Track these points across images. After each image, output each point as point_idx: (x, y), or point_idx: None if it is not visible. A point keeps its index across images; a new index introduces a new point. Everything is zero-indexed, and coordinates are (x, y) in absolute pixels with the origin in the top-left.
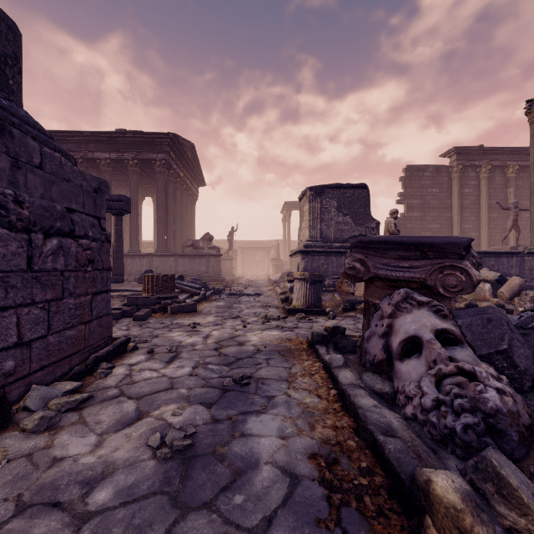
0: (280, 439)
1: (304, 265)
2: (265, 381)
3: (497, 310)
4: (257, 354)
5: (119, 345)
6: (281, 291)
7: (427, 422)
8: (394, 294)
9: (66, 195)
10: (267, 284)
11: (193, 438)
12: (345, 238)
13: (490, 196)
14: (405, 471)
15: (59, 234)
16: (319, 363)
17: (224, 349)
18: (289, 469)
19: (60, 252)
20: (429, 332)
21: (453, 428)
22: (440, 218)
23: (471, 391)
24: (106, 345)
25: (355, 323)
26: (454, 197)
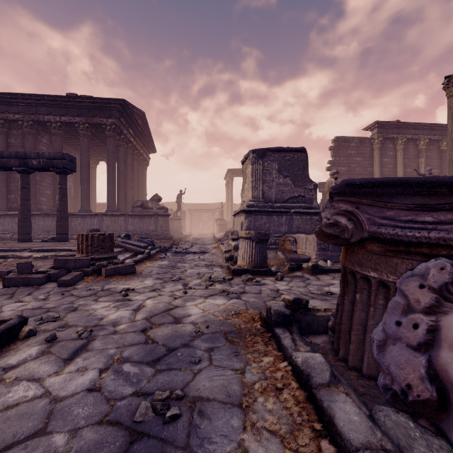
0: None
1: (248, 224)
2: (205, 407)
3: None
4: (196, 339)
5: (1, 333)
6: (225, 249)
7: None
8: (420, 268)
9: None
10: (212, 242)
11: None
12: (286, 198)
13: (405, 165)
14: None
15: None
16: (284, 363)
17: (154, 330)
18: None
19: None
20: None
21: None
22: None
23: None
24: None
25: (305, 285)
26: (375, 165)
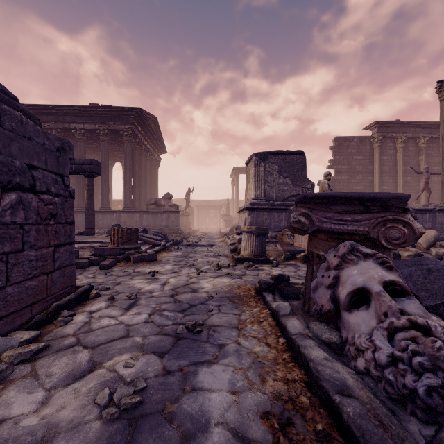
0: (231, 394)
1: (251, 220)
2: (216, 328)
3: (434, 261)
4: (209, 300)
5: (82, 292)
6: (231, 242)
7: (382, 379)
8: (339, 246)
9: (27, 152)
10: (218, 236)
11: (142, 393)
12: (285, 197)
13: (405, 162)
14: (369, 443)
15: (19, 189)
16: (266, 310)
17: (179, 295)
18: (240, 431)
19: (20, 206)
20: (377, 284)
21: (414, 389)
22: (363, 180)
23: (428, 348)
24: (69, 293)
25: (295, 270)
26: (375, 163)
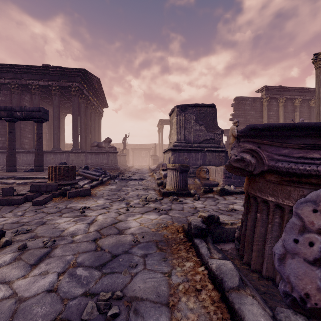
0: None
1: (173, 159)
2: (139, 306)
3: None
4: (134, 247)
5: None
6: (157, 177)
7: None
8: (312, 195)
9: None
10: (148, 172)
11: None
12: (201, 140)
13: (285, 117)
14: None
15: None
16: (202, 268)
17: (102, 239)
18: None
19: None
20: None
21: None
22: None
23: None
24: None
25: (215, 203)
26: (264, 117)
